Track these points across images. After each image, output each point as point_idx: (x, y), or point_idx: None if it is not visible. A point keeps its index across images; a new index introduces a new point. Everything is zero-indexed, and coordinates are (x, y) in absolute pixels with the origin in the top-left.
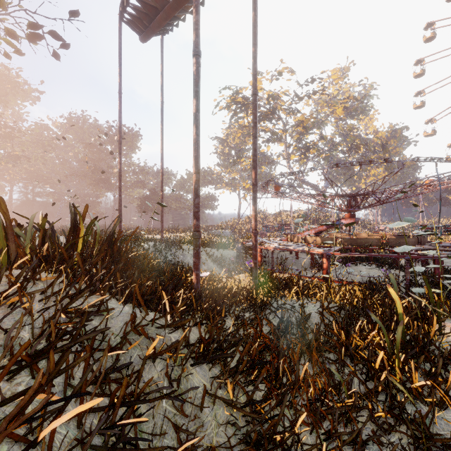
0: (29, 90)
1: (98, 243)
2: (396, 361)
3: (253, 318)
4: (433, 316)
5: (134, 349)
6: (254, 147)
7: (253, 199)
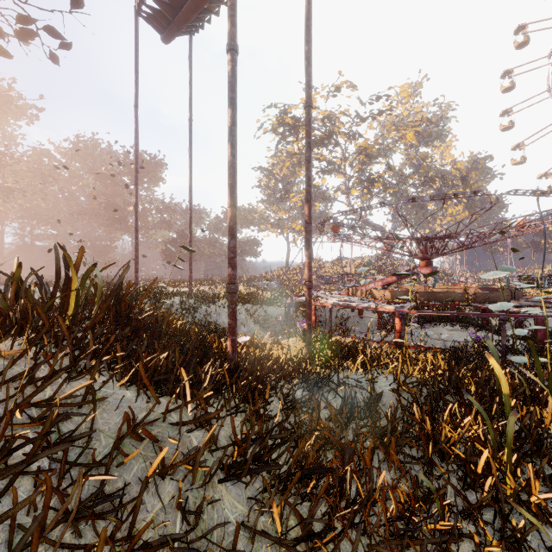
0: (25, 106)
1: (98, 299)
2: (506, 464)
3: (307, 399)
4: (545, 395)
5: (135, 458)
6: (307, 175)
7: (306, 241)
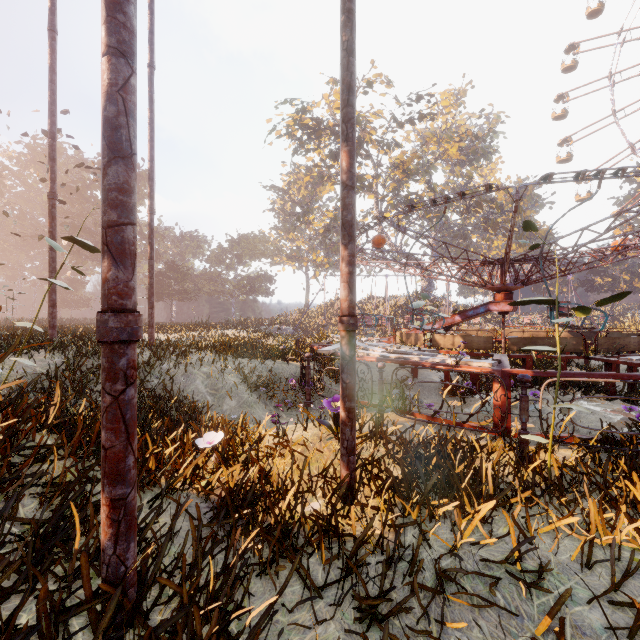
0: None
1: None
2: None
3: None
4: None
5: None
6: (346, 81)
7: (344, 227)
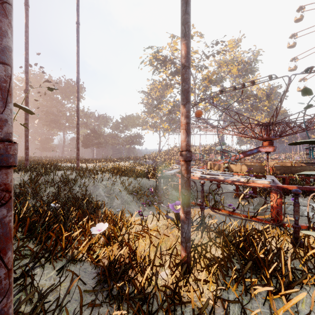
0: None
1: None
2: None
3: None
4: None
5: None
6: None
7: (183, 93)
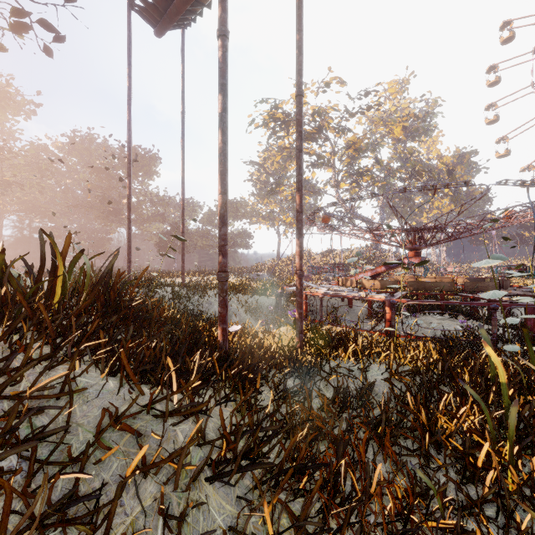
0: (23, 102)
1: (86, 287)
2: (508, 457)
3: (299, 388)
4: None
5: (115, 454)
6: (298, 163)
7: (297, 230)
